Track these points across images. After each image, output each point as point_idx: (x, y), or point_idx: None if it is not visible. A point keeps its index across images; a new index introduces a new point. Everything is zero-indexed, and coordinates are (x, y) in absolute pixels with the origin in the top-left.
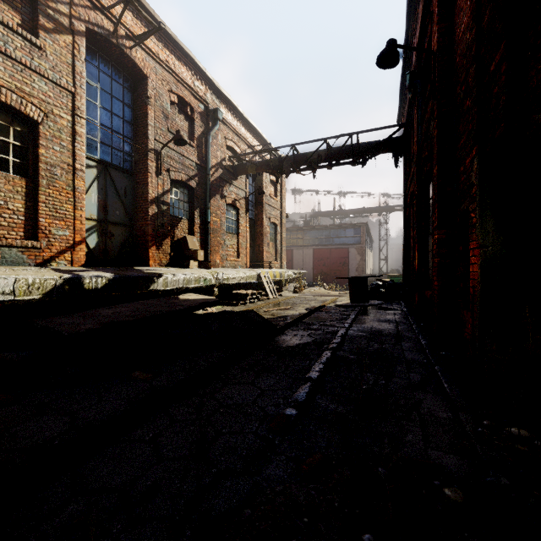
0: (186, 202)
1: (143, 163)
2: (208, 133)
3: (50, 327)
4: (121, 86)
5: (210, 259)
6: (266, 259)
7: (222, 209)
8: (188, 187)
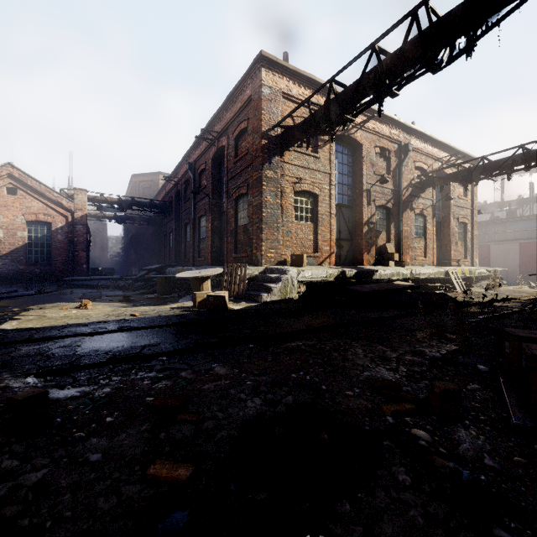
0: (384, 219)
1: (359, 200)
2: (400, 165)
3: (354, 289)
4: (346, 156)
5: (402, 260)
6: (454, 258)
7: (411, 219)
8: (385, 208)
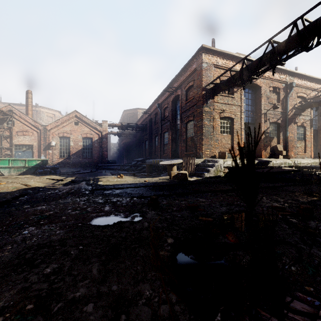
0: (275, 130)
1: (259, 119)
2: (287, 96)
3: (257, 171)
4: (251, 94)
5: (288, 154)
6: None
7: (295, 129)
8: (276, 123)
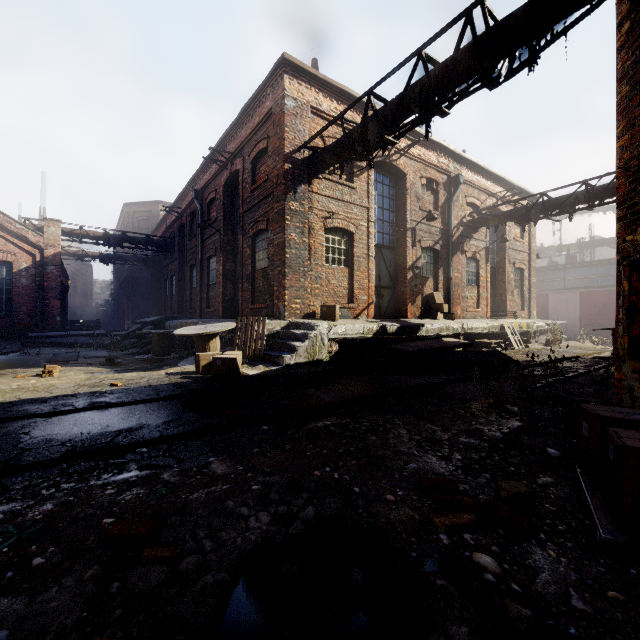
0: (431, 263)
1: (402, 240)
2: (450, 200)
3: (396, 348)
4: (388, 187)
5: (451, 311)
6: (510, 309)
7: (462, 263)
8: (433, 250)
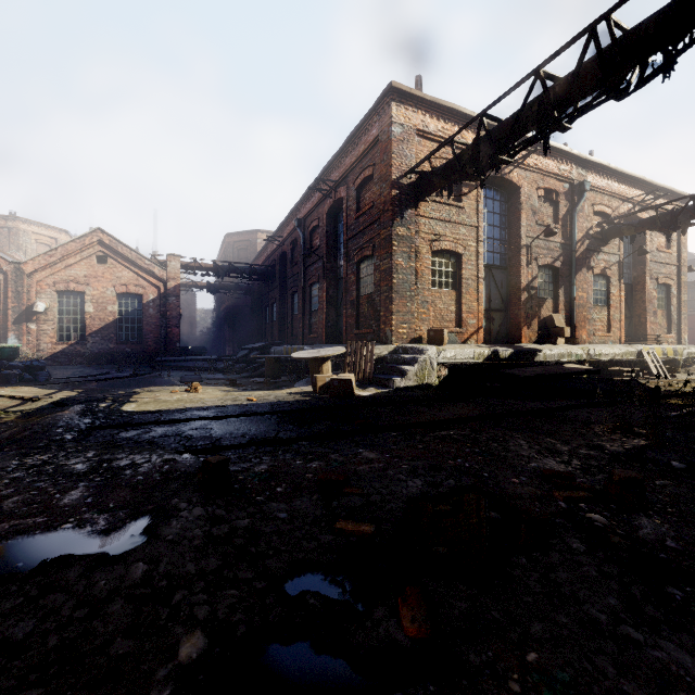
0: (550, 282)
1: (516, 259)
2: (573, 210)
3: (510, 373)
4: (499, 202)
5: (575, 336)
6: (651, 333)
7: (589, 281)
8: (552, 268)
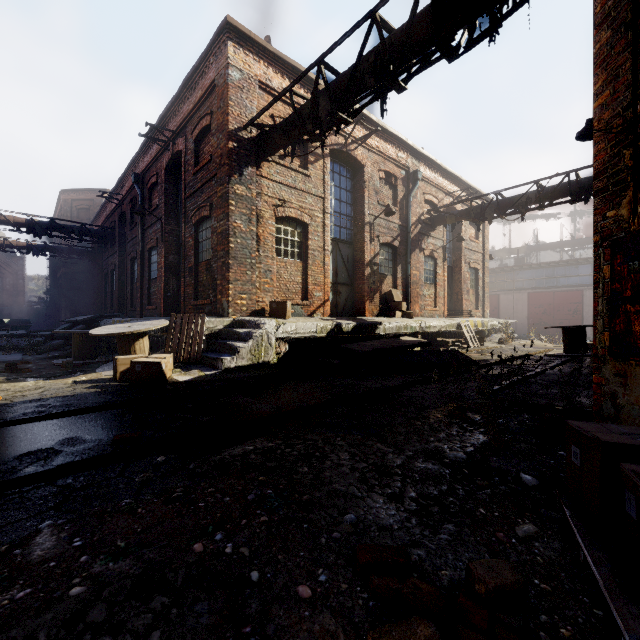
0: (390, 260)
1: (360, 235)
2: (409, 195)
3: (350, 348)
4: (345, 178)
5: (410, 310)
6: (465, 308)
7: (421, 261)
8: (391, 247)
